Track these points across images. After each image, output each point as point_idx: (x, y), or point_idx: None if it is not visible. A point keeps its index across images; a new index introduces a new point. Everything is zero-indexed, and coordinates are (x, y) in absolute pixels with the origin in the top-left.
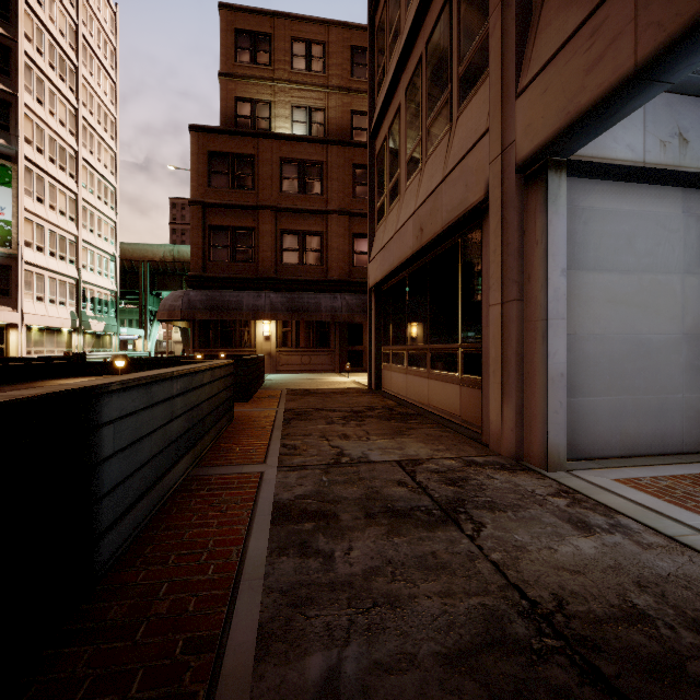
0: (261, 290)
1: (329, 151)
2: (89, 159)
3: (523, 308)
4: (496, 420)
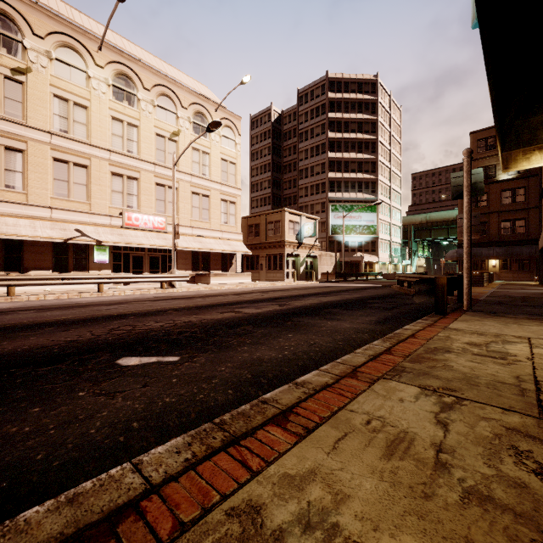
0: (491, 246)
1: (529, 180)
2: (393, 187)
3: None
4: None
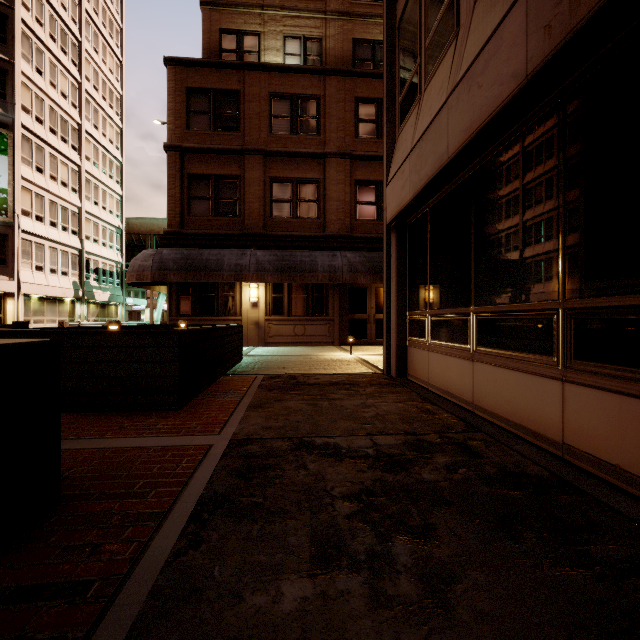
0: (248, 248)
1: (327, 83)
2: (93, 132)
3: None
4: None
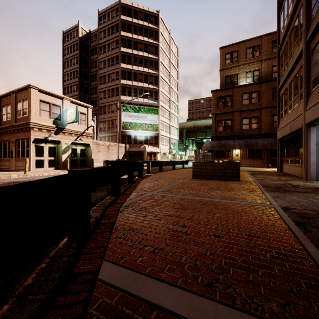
0: (235, 139)
1: (261, 86)
2: (172, 99)
3: (307, 151)
4: (303, 173)
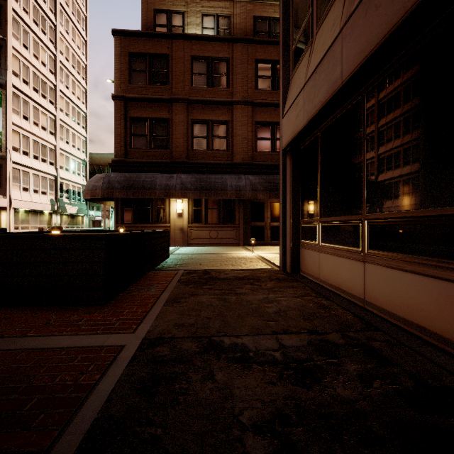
0: (175, 173)
1: (234, 48)
2: (65, 91)
3: None
4: None
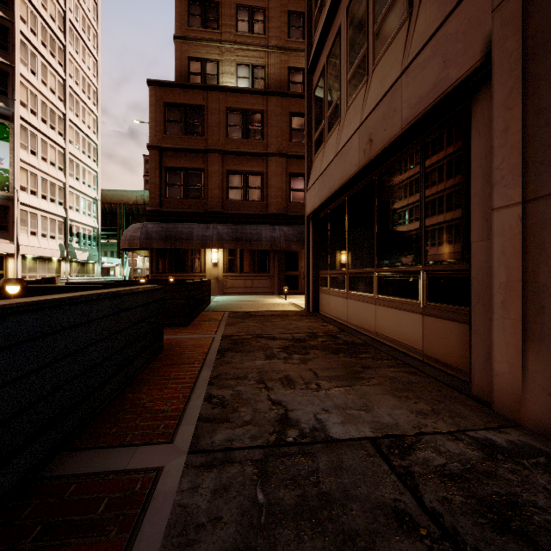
0: (210, 223)
1: (269, 101)
2: (75, 120)
3: None
4: (508, 373)
